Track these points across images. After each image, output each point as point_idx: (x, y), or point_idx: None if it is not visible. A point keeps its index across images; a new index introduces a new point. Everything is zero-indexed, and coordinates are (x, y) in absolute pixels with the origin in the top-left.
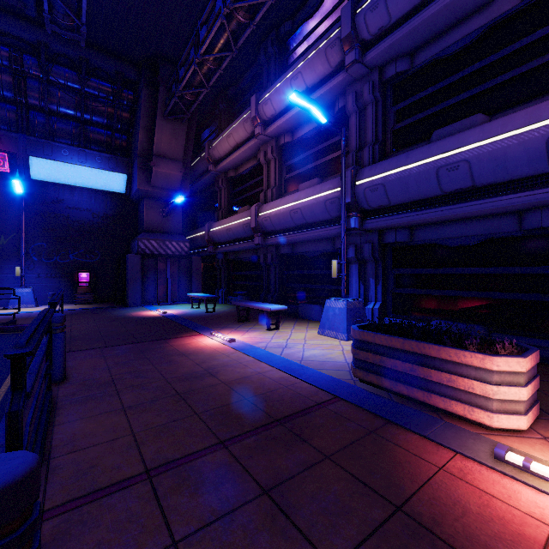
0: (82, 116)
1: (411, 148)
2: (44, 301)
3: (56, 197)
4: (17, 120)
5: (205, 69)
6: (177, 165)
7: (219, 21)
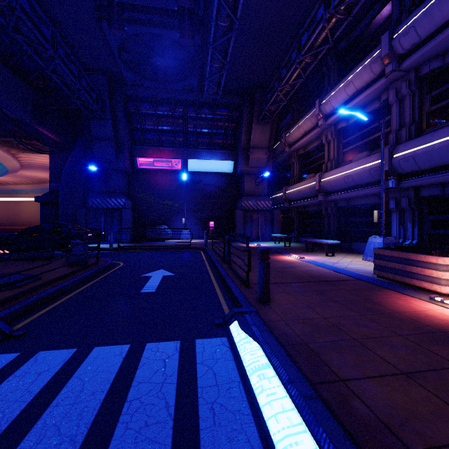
0: (212, 131)
1: (442, 125)
2: (193, 237)
3: (198, 179)
4: (183, 141)
5: (284, 92)
6: (264, 151)
7: (294, 66)
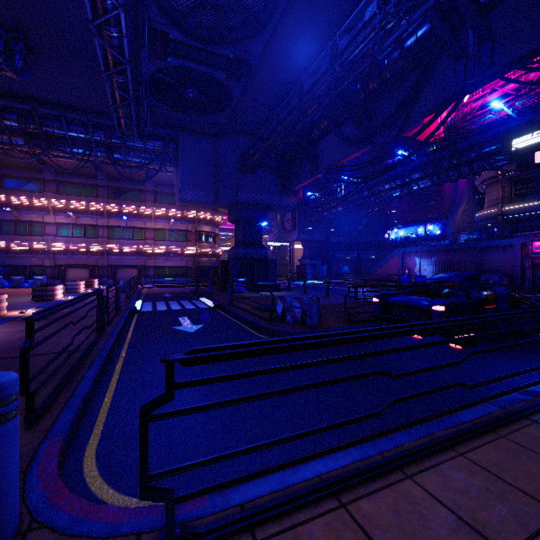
0: None
1: None
2: None
3: None
4: None
5: None
6: None
7: None
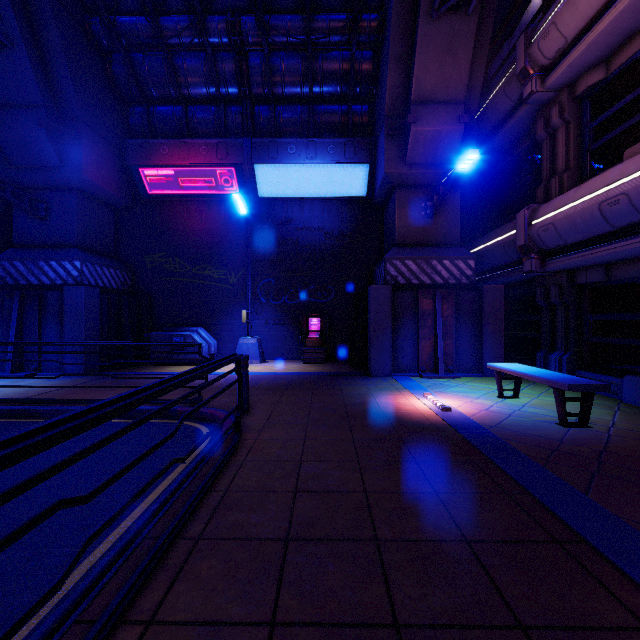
0: (310, 87)
1: None
2: (271, 355)
3: (284, 217)
4: (243, 122)
5: None
6: (455, 110)
7: None
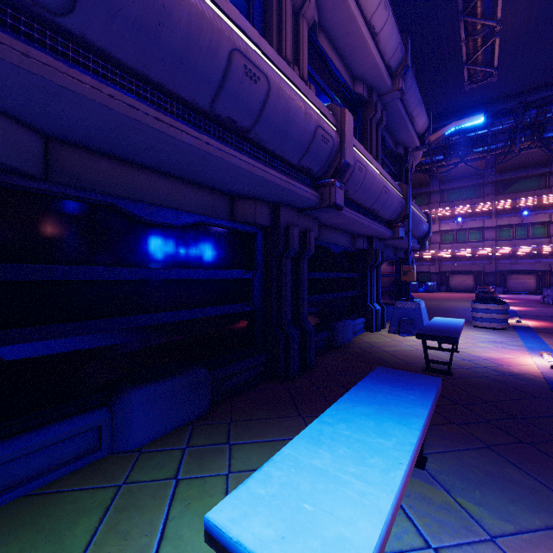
0: None
1: None
2: None
3: None
4: None
5: None
6: None
7: None
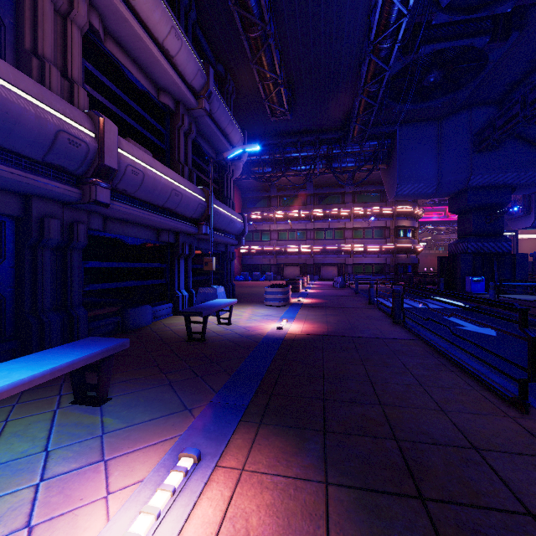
0: None
1: None
2: None
3: None
4: None
5: None
6: None
7: None
